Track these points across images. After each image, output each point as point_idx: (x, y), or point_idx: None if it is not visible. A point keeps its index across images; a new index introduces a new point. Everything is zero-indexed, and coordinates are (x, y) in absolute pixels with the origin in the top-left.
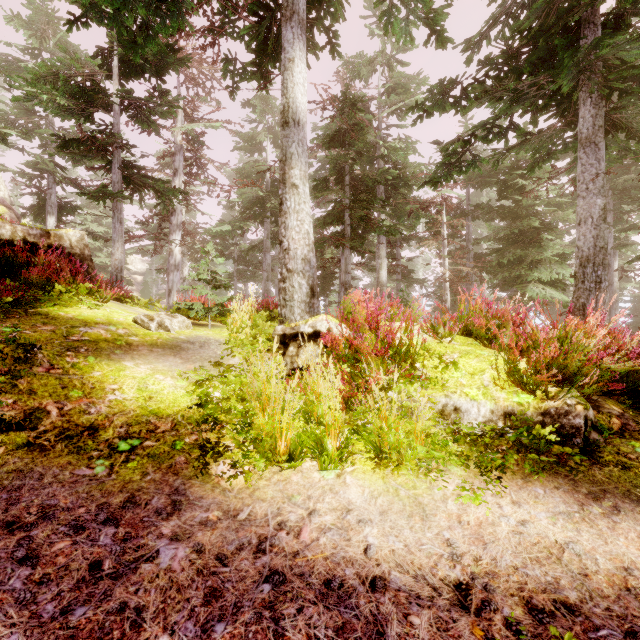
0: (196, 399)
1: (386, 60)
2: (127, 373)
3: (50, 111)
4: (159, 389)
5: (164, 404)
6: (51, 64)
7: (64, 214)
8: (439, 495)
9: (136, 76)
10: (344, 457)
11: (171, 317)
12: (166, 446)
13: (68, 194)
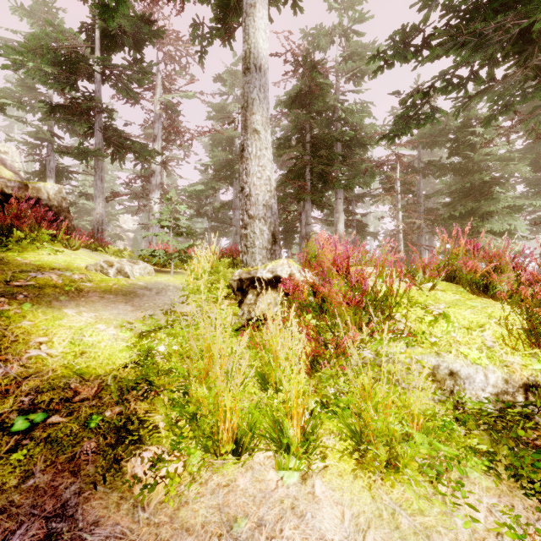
0: (137, 354)
1: (343, 31)
2: (63, 323)
3: (38, 79)
4: (96, 342)
5: (96, 361)
6: (39, 37)
7: (62, 178)
8: (465, 532)
9: (116, 48)
10: (310, 443)
11: (133, 263)
12: (76, 424)
13: (72, 165)
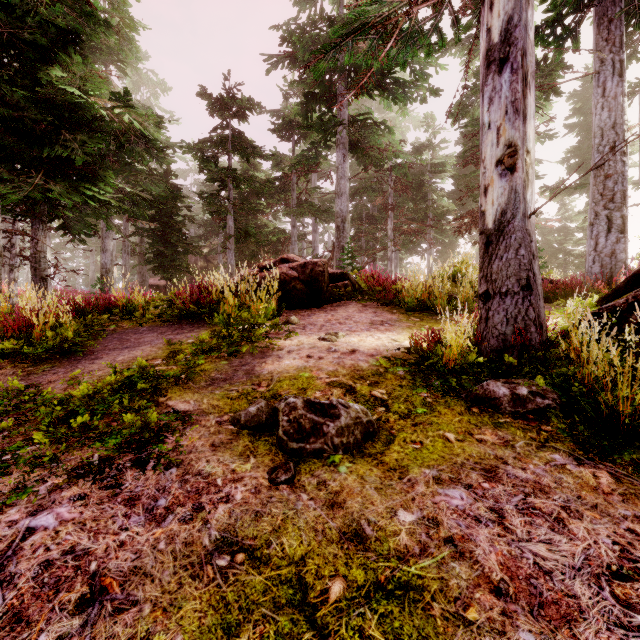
0: None
1: None
2: None
3: None
4: None
5: None
6: None
7: None
8: None
9: None
10: None
11: None
12: None
13: None
